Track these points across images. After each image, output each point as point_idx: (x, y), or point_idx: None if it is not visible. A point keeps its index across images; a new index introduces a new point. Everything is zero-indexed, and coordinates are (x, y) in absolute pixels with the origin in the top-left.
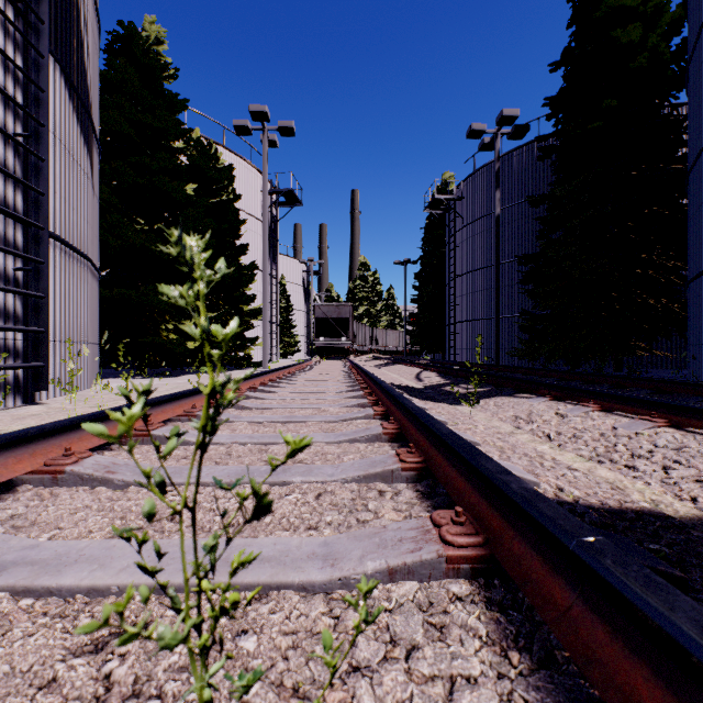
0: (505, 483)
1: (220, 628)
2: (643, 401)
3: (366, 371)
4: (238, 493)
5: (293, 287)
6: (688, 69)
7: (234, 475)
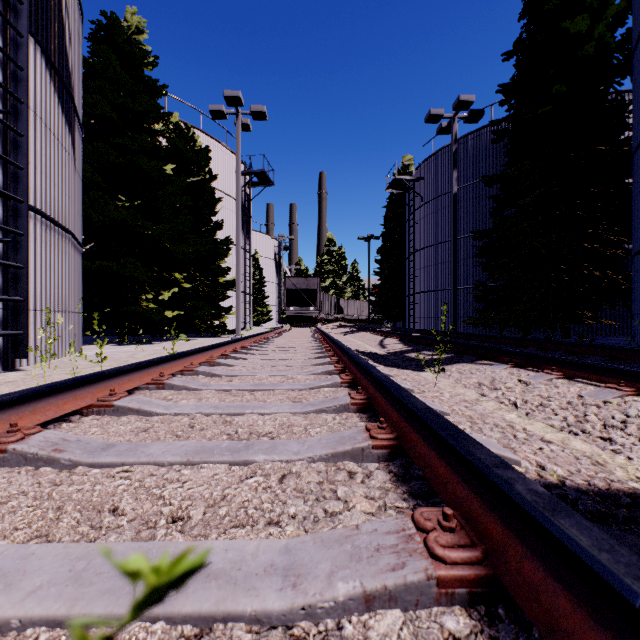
0: (508, 483)
1: None
2: (608, 369)
3: (333, 339)
4: None
5: (266, 261)
6: (633, 57)
7: (192, 452)
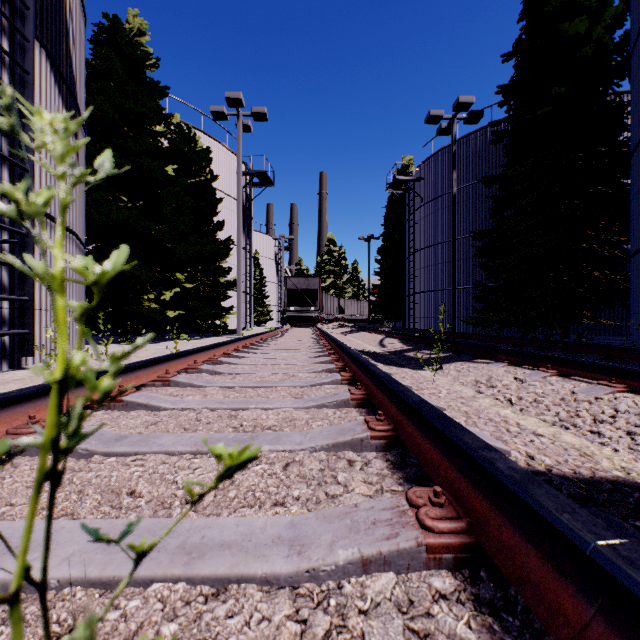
0: (490, 462)
1: (167, 638)
2: (600, 367)
3: (333, 338)
4: (133, 545)
5: (266, 261)
6: (631, 58)
7: (201, 443)
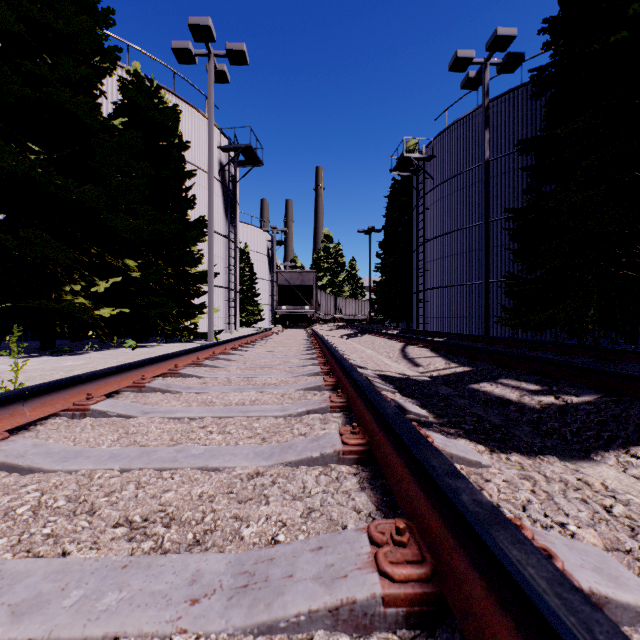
0: None
1: None
2: None
3: (337, 356)
4: None
5: (258, 256)
6: None
7: None
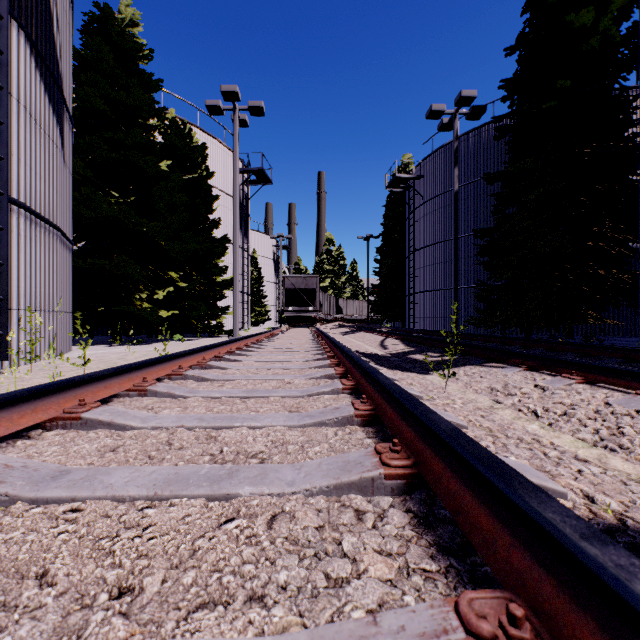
0: (621, 578)
1: None
2: (637, 374)
3: (332, 339)
4: None
5: (264, 260)
6: None
7: (162, 482)
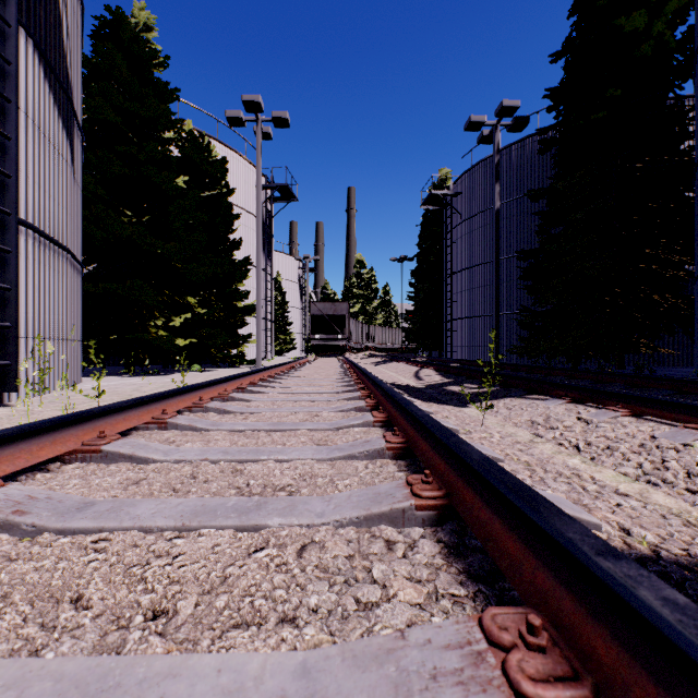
0: (628, 586)
1: None
2: (685, 406)
3: (363, 370)
4: None
5: (289, 284)
6: (696, 56)
7: (189, 514)
